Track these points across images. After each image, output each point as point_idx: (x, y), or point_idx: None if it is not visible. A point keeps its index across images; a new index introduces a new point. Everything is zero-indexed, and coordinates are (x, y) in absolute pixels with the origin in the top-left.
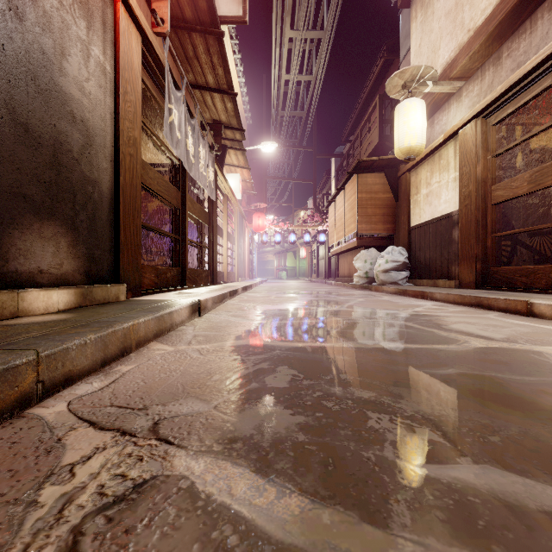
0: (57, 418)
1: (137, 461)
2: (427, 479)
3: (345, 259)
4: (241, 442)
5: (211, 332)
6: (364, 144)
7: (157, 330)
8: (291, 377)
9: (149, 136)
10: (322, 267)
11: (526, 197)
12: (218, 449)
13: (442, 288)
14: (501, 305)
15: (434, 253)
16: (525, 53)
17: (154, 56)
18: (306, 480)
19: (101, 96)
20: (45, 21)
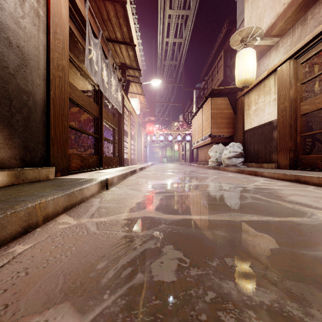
0: None
1: None
2: None
3: (202, 150)
4: None
5: (112, 204)
6: (214, 81)
7: (67, 204)
8: (178, 263)
9: (80, 72)
10: (187, 156)
11: (321, 110)
12: None
13: (267, 169)
14: (315, 181)
15: (260, 146)
16: None
17: (78, 12)
18: None
19: (35, 31)
20: None
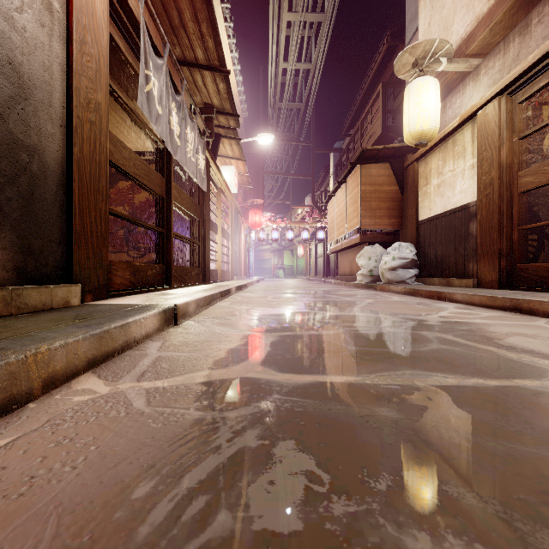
0: None
1: None
2: None
3: (346, 256)
4: None
5: (182, 352)
6: (365, 136)
7: (96, 354)
8: (305, 483)
9: (132, 118)
10: (320, 266)
11: None
12: None
13: (459, 288)
14: (548, 310)
15: (447, 249)
16: None
17: (126, 8)
18: None
19: (44, 37)
20: None
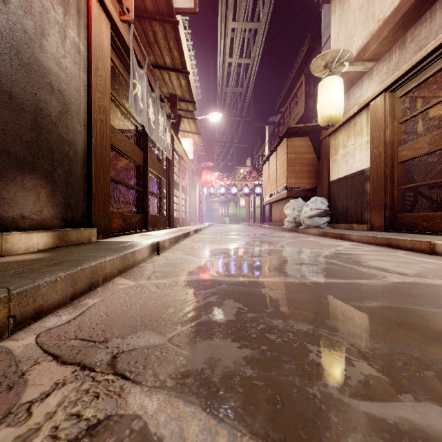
0: (24, 352)
1: (93, 399)
2: (374, 419)
3: (277, 207)
4: (192, 376)
5: (168, 268)
6: (292, 114)
7: (121, 267)
8: (237, 310)
9: (118, 107)
10: (258, 214)
11: (426, 156)
12: (171, 385)
13: (357, 231)
14: (408, 245)
15: (350, 202)
16: (426, 38)
17: (121, 39)
18: (256, 421)
19: (76, 70)
20: (27, 5)
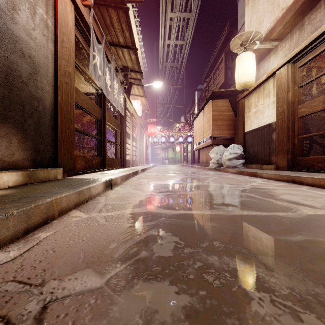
0: None
1: None
2: None
3: (204, 152)
4: None
5: (117, 201)
6: (215, 82)
7: (77, 201)
8: (174, 244)
9: (83, 75)
10: (189, 157)
11: (319, 113)
12: None
13: (266, 170)
14: (309, 182)
15: (260, 148)
16: (320, 21)
17: (83, 20)
18: None
19: (44, 41)
20: None
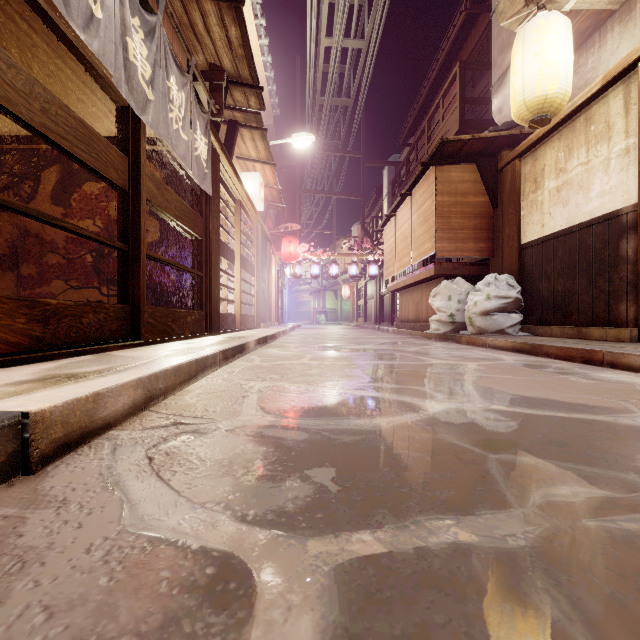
0: None
1: None
2: None
3: (409, 296)
4: None
5: None
6: (434, 138)
7: None
8: None
9: (86, 71)
10: (370, 309)
11: None
12: None
13: (608, 342)
14: None
15: (574, 282)
16: None
17: None
18: None
19: None
20: None
